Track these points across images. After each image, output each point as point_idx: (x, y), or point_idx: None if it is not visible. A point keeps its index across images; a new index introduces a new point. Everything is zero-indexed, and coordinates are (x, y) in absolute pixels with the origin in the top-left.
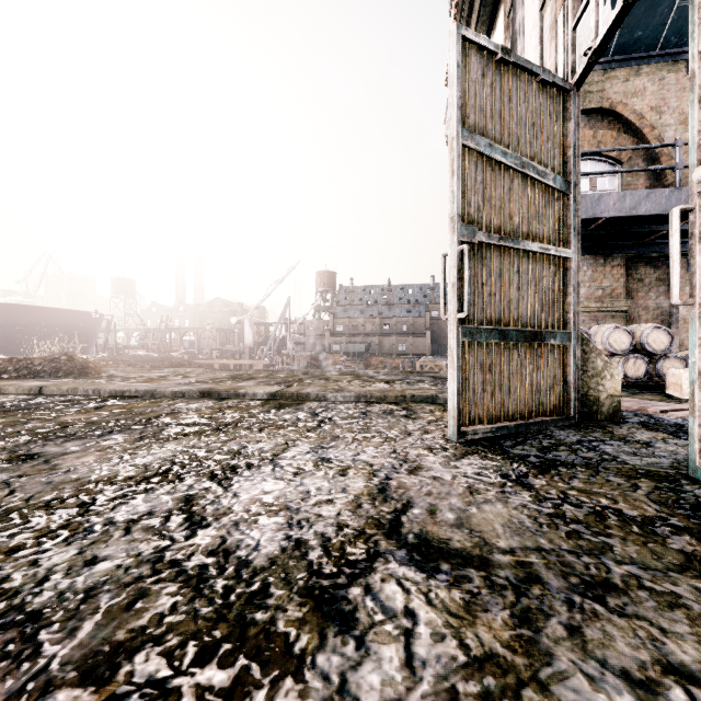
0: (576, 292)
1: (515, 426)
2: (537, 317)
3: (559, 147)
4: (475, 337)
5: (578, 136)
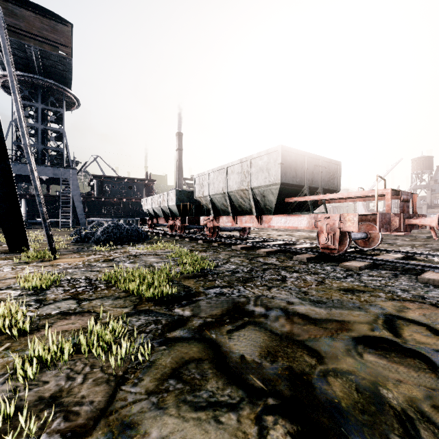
0: None
1: None
2: None
3: None
4: None
5: None
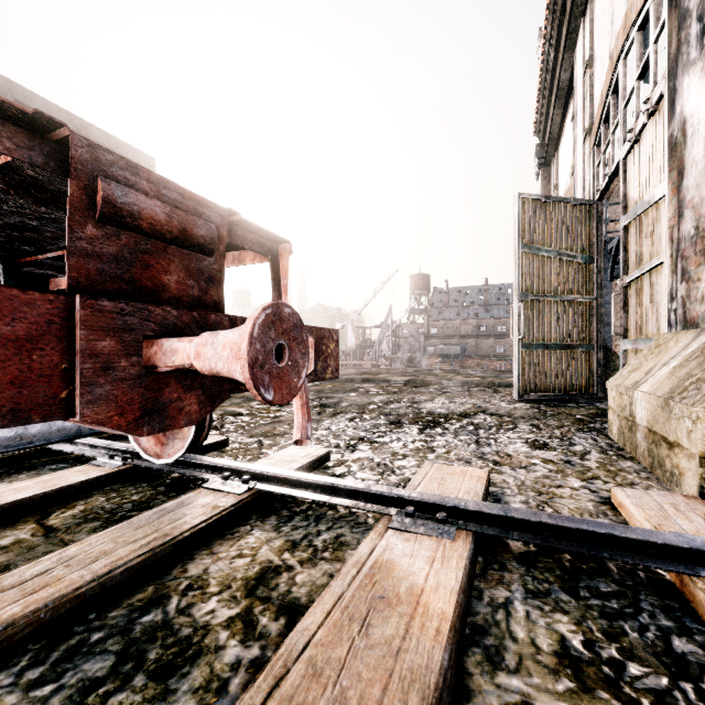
0: (600, 320)
1: (554, 395)
2: (570, 336)
3: (586, 238)
4: (529, 348)
5: (601, 228)
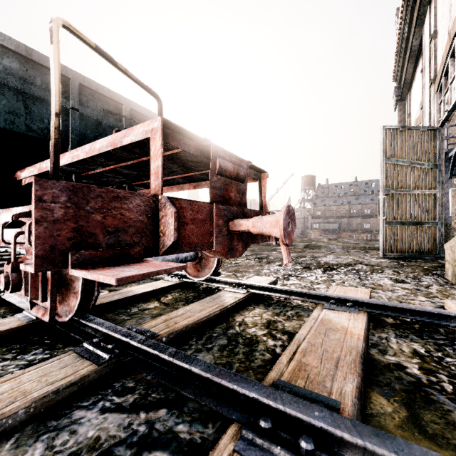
0: (441, 206)
1: (408, 255)
2: (419, 216)
3: (431, 151)
4: (390, 224)
5: (442, 145)
